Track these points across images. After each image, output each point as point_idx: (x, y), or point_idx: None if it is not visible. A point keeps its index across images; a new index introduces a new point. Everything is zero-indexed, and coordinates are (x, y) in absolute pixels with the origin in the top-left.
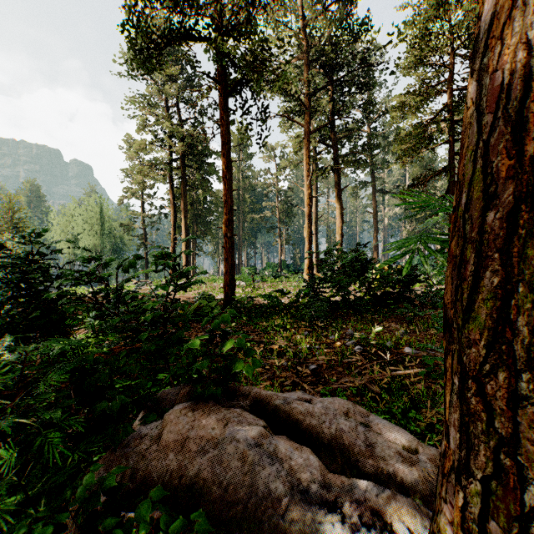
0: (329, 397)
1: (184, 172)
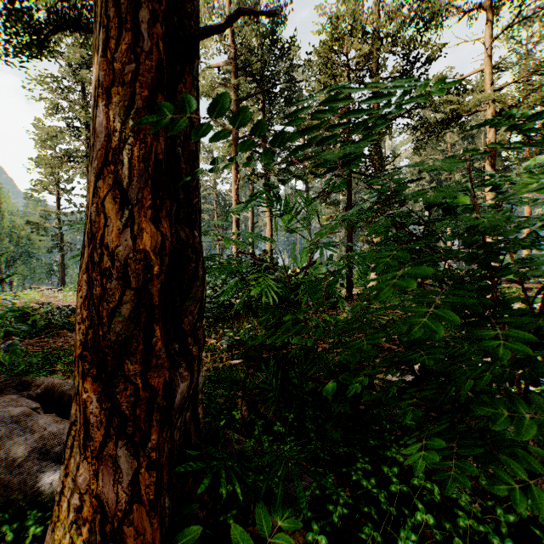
0: None
1: None
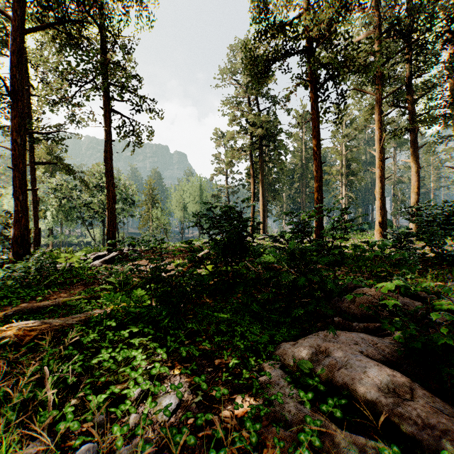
0: None
1: (261, 151)
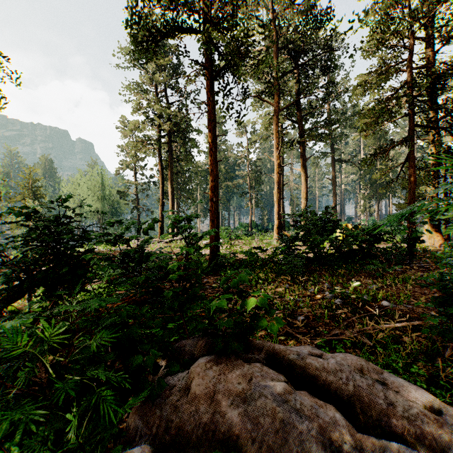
0: (328, 349)
1: (171, 146)
